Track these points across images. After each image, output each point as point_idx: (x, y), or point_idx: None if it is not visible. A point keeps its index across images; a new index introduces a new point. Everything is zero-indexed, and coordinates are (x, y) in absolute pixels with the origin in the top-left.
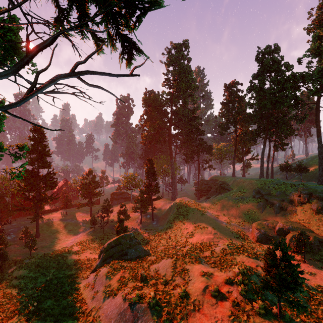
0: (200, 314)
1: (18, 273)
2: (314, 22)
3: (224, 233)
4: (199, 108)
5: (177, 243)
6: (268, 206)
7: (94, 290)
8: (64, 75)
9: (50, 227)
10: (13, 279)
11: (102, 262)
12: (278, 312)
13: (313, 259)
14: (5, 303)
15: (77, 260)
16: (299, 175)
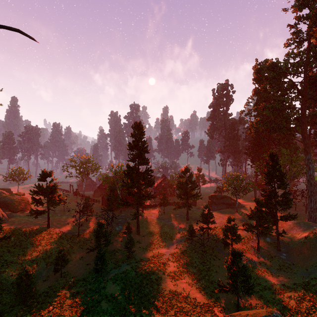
0: None
1: (111, 288)
2: None
3: None
4: None
5: None
6: None
7: None
8: None
9: (149, 225)
10: (104, 299)
11: None
12: None
13: None
14: None
15: (172, 293)
16: None
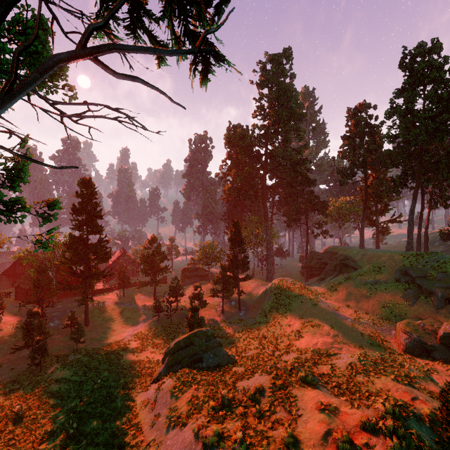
0: None
1: (60, 374)
2: None
3: (349, 336)
4: (307, 146)
5: (276, 346)
6: (422, 296)
7: (154, 412)
8: (66, 56)
9: (103, 313)
10: (53, 383)
11: (167, 369)
12: None
13: None
14: (40, 416)
15: (135, 362)
16: None
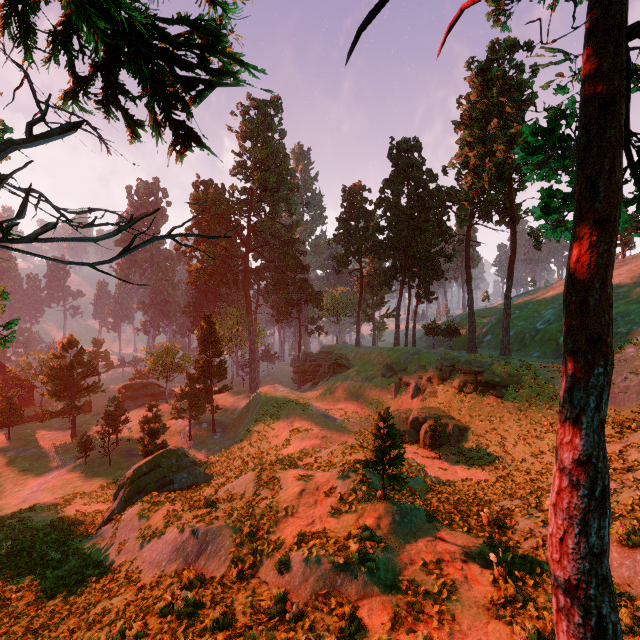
0: (294, 518)
1: None
2: (462, 119)
3: (337, 436)
4: (300, 224)
5: (261, 459)
6: (402, 389)
7: (117, 542)
8: (160, 238)
9: None
10: None
11: (124, 503)
12: (382, 493)
13: (450, 454)
14: None
15: (57, 519)
16: (449, 341)
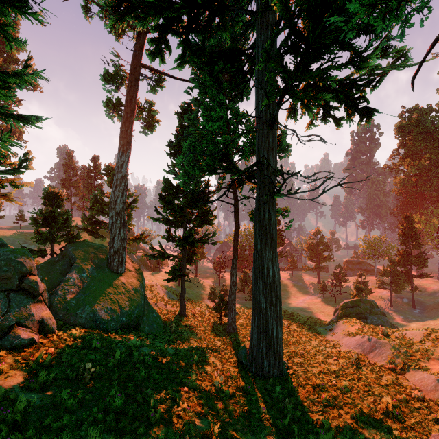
0: None
1: None
2: None
3: None
4: None
5: None
6: None
7: (332, 332)
8: (335, 186)
9: None
10: None
11: (338, 318)
12: None
13: None
14: None
15: (309, 317)
16: None
